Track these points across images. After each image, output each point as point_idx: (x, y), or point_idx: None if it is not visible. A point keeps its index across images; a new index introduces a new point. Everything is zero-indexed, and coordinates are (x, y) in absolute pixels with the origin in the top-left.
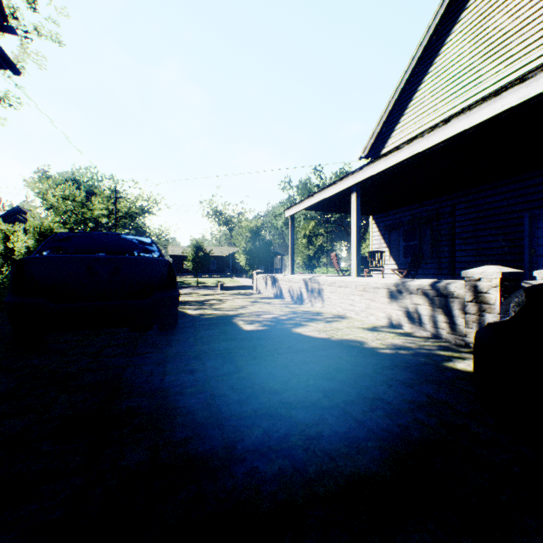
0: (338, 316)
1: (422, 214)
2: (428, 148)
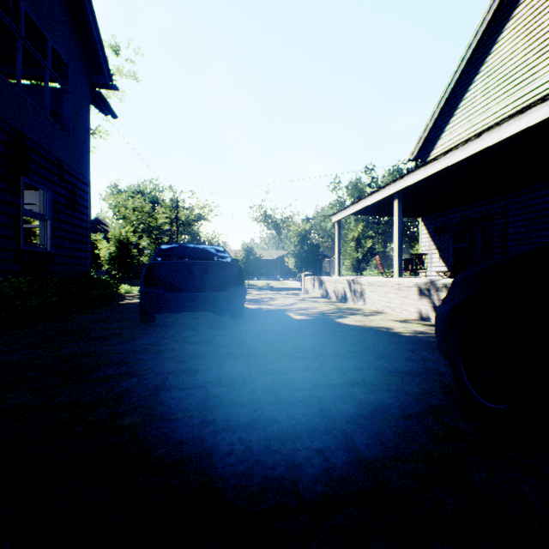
0: (376, 311)
1: (472, 215)
2: (462, 160)
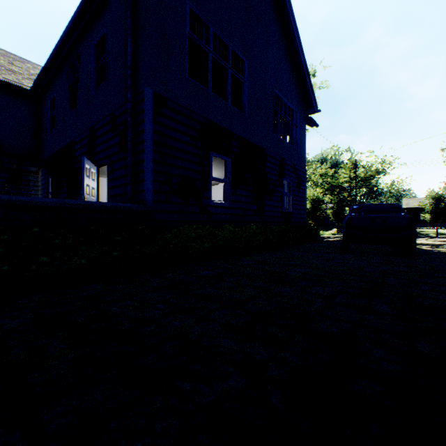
0: None
1: None
2: None
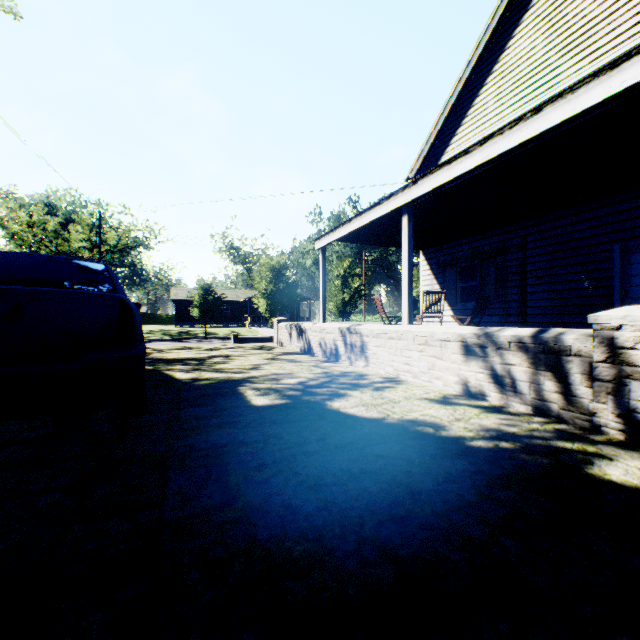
0: (388, 379)
1: (484, 247)
2: (509, 150)
